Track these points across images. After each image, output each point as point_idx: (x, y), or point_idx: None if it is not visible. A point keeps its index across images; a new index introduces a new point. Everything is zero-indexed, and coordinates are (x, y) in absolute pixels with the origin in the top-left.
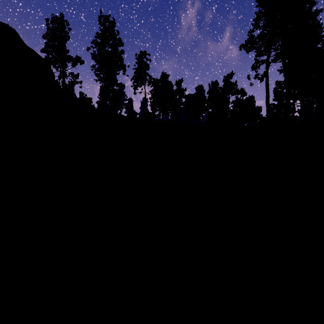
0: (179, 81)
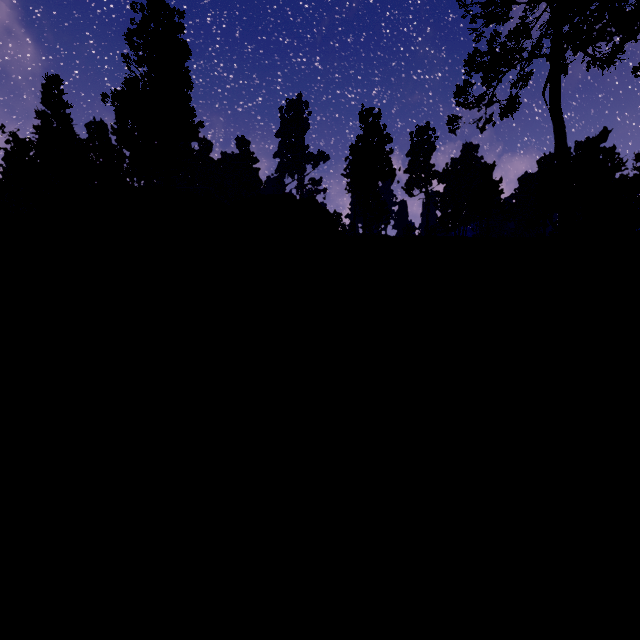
0: (488, 168)
